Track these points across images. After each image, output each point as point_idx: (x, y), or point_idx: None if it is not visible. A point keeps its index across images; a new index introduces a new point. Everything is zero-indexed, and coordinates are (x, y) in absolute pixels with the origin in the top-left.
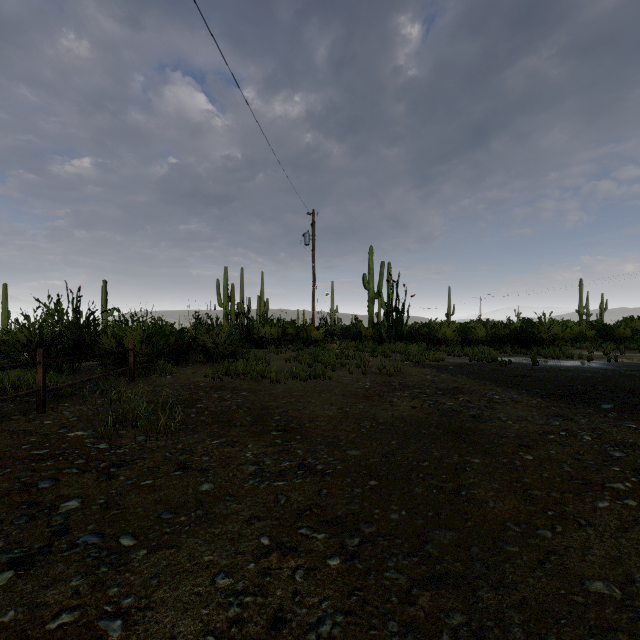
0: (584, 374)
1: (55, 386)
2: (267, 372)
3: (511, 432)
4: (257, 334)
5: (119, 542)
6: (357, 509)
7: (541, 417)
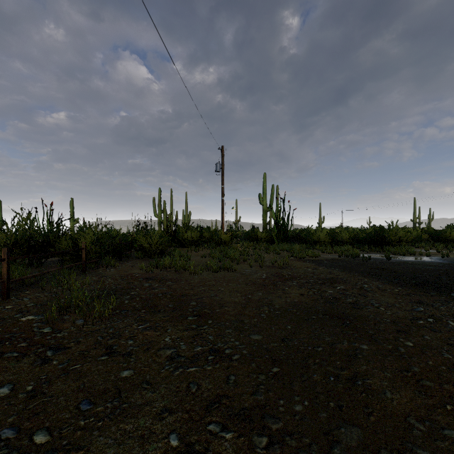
0: (428, 267)
1: (18, 278)
2: (187, 266)
3: (386, 318)
4: (181, 237)
5: (32, 439)
6: (263, 400)
7: (406, 304)
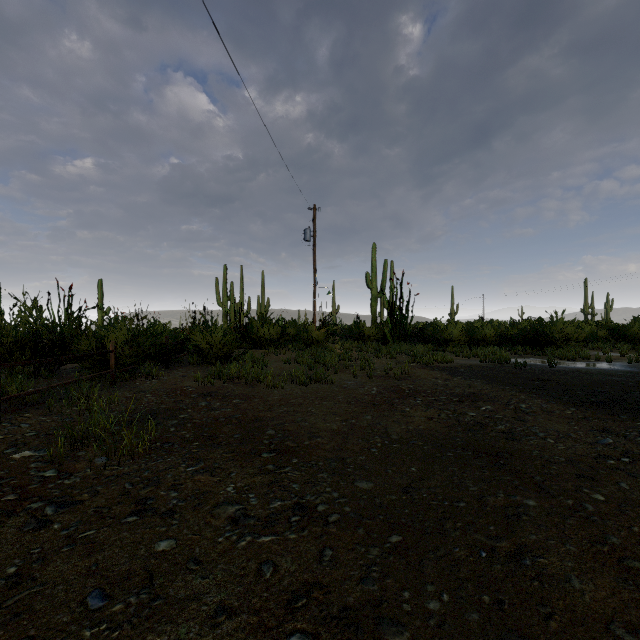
0: (612, 378)
1: (14, 394)
2: (263, 376)
3: (558, 455)
4: (256, 334)
5: None
6: (377, 591)
7: (585, 433)
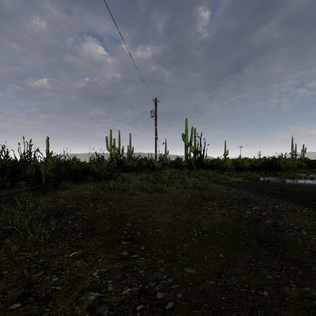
0: None
1: None
2: (127, 188)
3: (315, 244)
4: (125, 165)
5: None
6: None
7: None
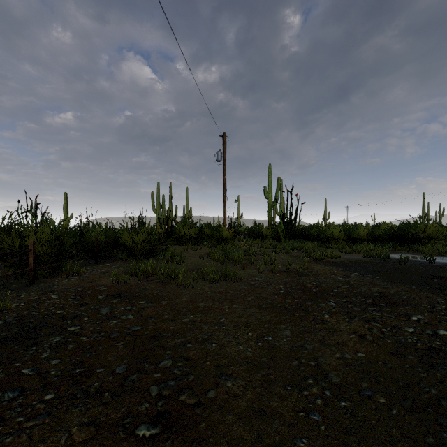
0: None
1: None
2: (176, 273)
3: None
4: (178, 233)
5: None
6: None
7: None
